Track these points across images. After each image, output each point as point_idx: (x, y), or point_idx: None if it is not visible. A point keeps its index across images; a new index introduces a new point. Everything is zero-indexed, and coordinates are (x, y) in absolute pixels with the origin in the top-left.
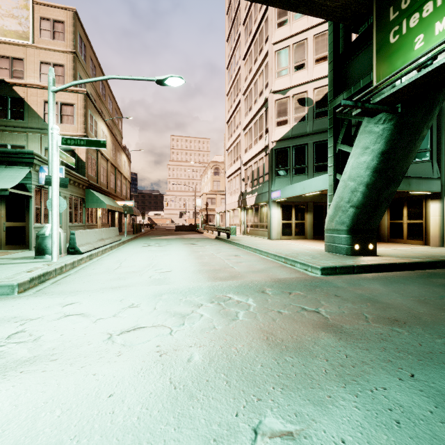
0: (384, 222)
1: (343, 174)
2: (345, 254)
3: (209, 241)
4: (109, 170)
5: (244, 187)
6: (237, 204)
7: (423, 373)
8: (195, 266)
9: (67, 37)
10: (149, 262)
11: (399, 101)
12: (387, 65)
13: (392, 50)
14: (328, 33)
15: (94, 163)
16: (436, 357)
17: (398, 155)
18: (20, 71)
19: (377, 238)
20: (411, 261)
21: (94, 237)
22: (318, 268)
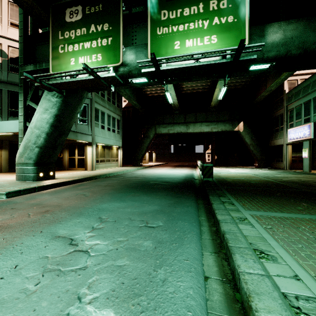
0: (65, 157)
1: (31, 123)
2: (32, 180)
3: None
4: None
5: None
6: None
7: (47, 228)
8: None
9: None
10: None
11: (63, 89)
12: (58, 64)
13: (60, 57)
14: (19, 12)
15: None
16: (58, 220)
17: (66, 119)
18: None
19: (61, 168)
20: (73, 179)
21: None
22: (4, 194)
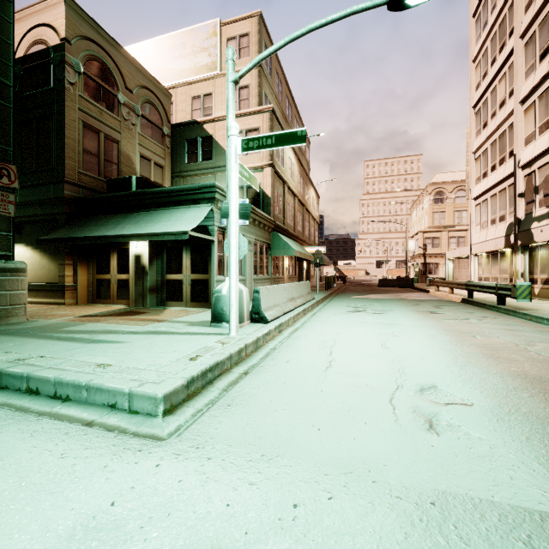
0: None
1: None
2: None
3: (461, 308)
4: (296, 208)
5: (523, 208)
6: (503, 242)
7: None
8: (530, 393)
9: (252, 50)
10: (386, 355)
11: None
12: None
13: None
14: None
15: (280, 200)
16: None
17: None
18: (209, 107)
19: None
20: None
21: (282, 296)
22: None
